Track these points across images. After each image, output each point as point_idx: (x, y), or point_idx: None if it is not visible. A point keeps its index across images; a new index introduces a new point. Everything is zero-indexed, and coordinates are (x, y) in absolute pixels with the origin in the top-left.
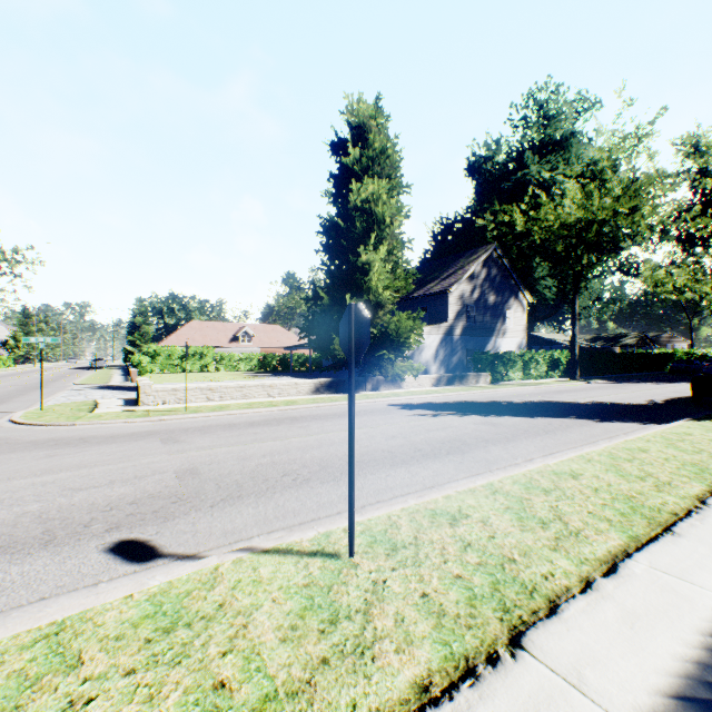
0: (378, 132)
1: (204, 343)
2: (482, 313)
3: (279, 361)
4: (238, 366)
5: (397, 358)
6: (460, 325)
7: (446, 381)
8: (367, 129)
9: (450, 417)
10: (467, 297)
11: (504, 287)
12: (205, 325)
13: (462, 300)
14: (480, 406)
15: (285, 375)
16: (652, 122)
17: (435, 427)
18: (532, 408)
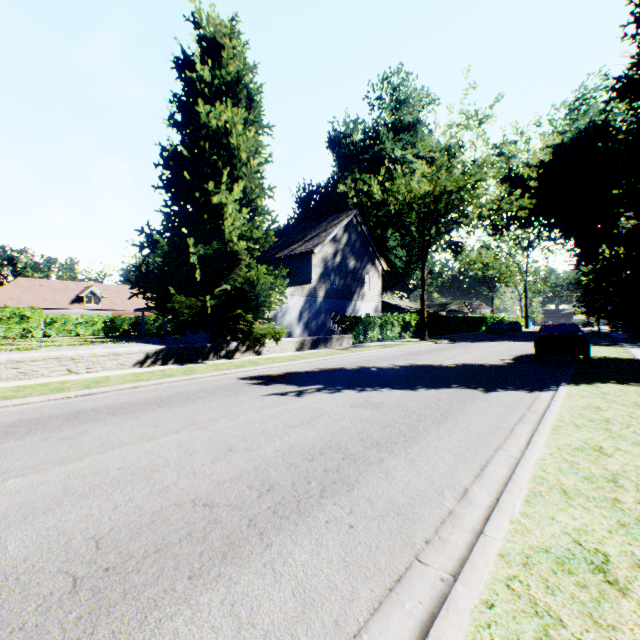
0: (234, 56)
1: (35, 303)
2: (344, 276)
3: (131, 324)
4: (76, 330)
5: (258, 320)
6: (323, 287)
7: (311, 344)
8: (221, 49)
9: (318, 396)
10: (330, 260)
11: (363, 253)
12: (38, 283)
13: (325, 263)
14: (350, 375)
15: (132, 340)
16: (491, 107)
17: (299, 418)
18: (406, 375)
